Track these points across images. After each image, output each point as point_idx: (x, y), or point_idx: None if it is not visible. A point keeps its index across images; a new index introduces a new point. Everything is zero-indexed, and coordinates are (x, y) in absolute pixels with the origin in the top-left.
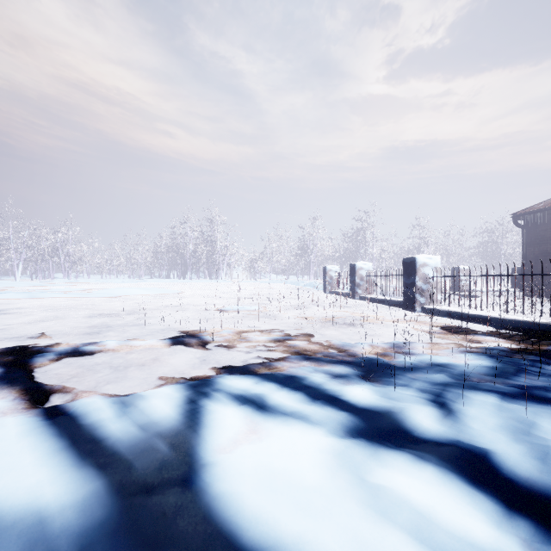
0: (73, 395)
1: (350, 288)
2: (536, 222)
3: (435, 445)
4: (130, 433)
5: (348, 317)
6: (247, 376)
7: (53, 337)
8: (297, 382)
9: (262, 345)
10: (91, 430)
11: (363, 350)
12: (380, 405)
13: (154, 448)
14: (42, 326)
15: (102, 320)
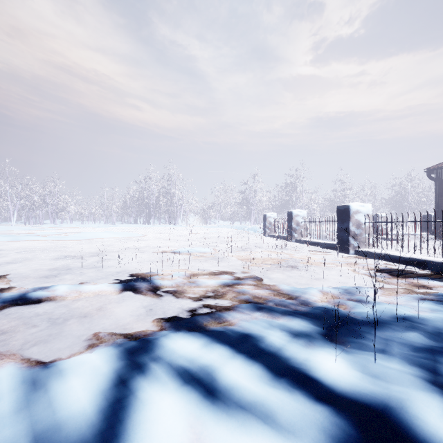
0: None
1: (288, 232)
2: None
3: None
4: None
5: (289, 259)
6: (194, 336)
7: (10, 281)
8: (252, 346)
9: (211, 291)
10: None
11: (315, 298)
12: (366, 393)
13: None
14: (12, 267)
15: (69, 261)
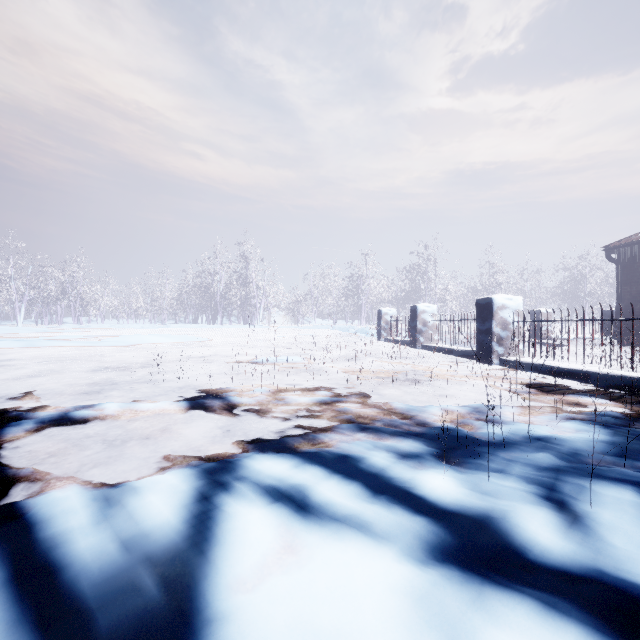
0: (43, 485)
1: (411, 336)
2: (634, 256)
3: (566, 580)
4: (105, 555)
5: (410, 371)
6: (283, 456)
7: (41, 398)
8: (351, 466)
9: (304, 409)
10: (49, 549)
11: (435, 417)
12: (471, 506)
13: (135, 586)
14: (34, 383)
15: (110, 374)
